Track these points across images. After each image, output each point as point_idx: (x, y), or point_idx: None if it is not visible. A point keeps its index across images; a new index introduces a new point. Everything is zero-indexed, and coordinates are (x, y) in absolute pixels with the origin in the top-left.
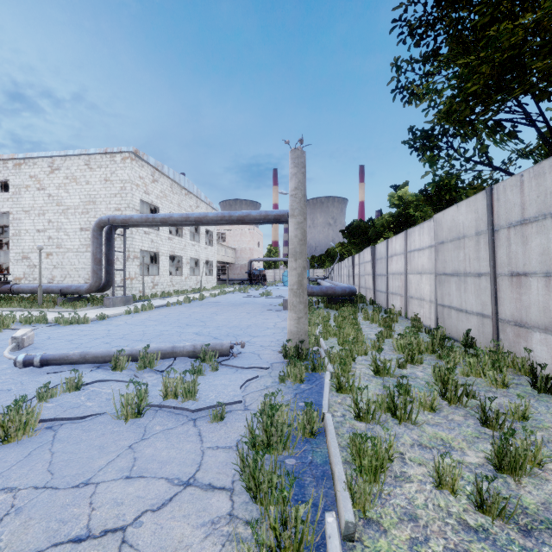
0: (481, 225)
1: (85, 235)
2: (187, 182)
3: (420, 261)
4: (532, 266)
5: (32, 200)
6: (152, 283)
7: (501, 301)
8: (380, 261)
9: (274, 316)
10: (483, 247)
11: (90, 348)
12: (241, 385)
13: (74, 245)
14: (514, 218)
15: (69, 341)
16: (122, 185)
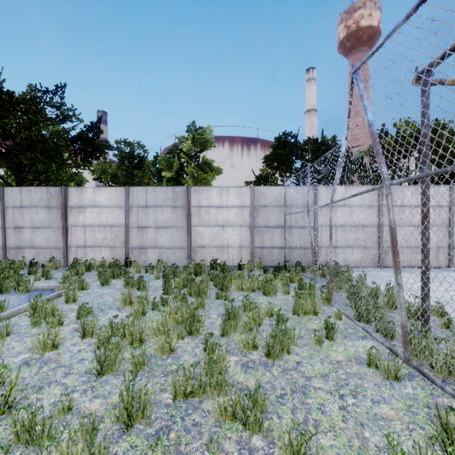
0: None
1: None
2: None
3: None
4: (26, 224)
5: None
6: None
7: (9, 239)
8: None
9: None
10: None
11: None
12: None
13: None
14: (17, 204)
15: None
16: None
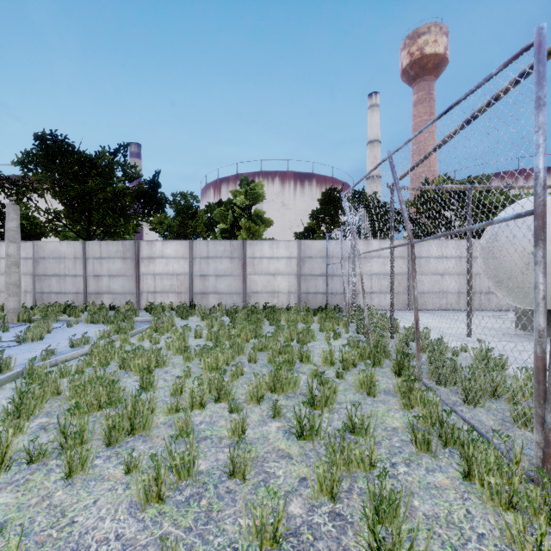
0: (78, 255)
1: None
2: None
3: None
4: (104, 273)
5: None
6: None
7: (89, 286)
8: None
9: None
10: (79, 264)
11: None
12: None
13: None
14: (97, 256)
15: None
16: None
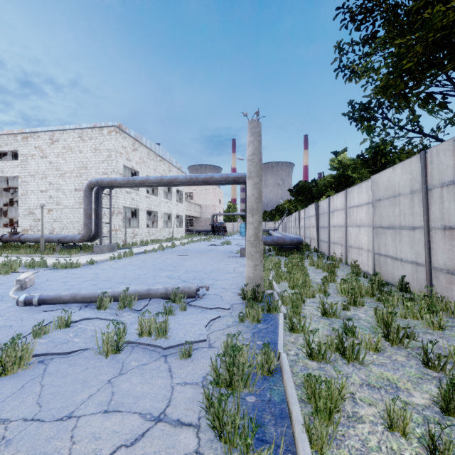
0: (415, 185)
1: (79, 195)
2: (161, 150)
3: (359, 216)
4: None
5: (36, 166)
6: (132, 233)
7: (434, 251)
8: (323, 216)
9: (233, 262)
10: (417, 203)
11: (80, 289)
12: (206, 324)
13: (70, 203)
14: (447, 178)
15: (63, 282)
16: (108, 153)
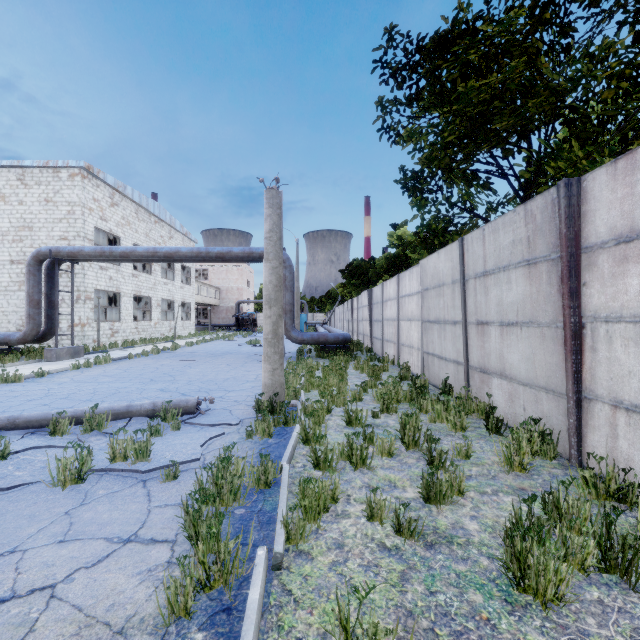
0: (456, 274)
1: (18, 270)
2: (157, 207)
3: (410, 307)
4: (491, 315)
5: None
6: (110, 330)
7: (471, 349)
8: (377, 306)
9: (258, 368)
10: (457, 295)
11: (22, 411)
12: (202, 443)
13: (2, 282)
14: (479, 269)
15: None
16: (69, 207)
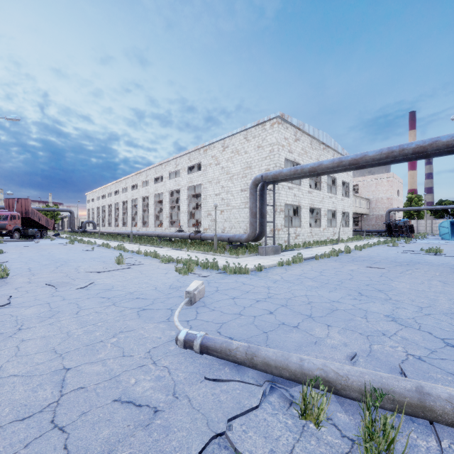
0: None
1: (244, 195)
2: (325, 136)
3: None
4: None
5: (212, 173)
6: (294, 234)
7: None
8: None
9: None
10: None
11: (253, 318)
12: None
13: (237, 203)
14: None
15: (233, 299)
16: (270, 148)
